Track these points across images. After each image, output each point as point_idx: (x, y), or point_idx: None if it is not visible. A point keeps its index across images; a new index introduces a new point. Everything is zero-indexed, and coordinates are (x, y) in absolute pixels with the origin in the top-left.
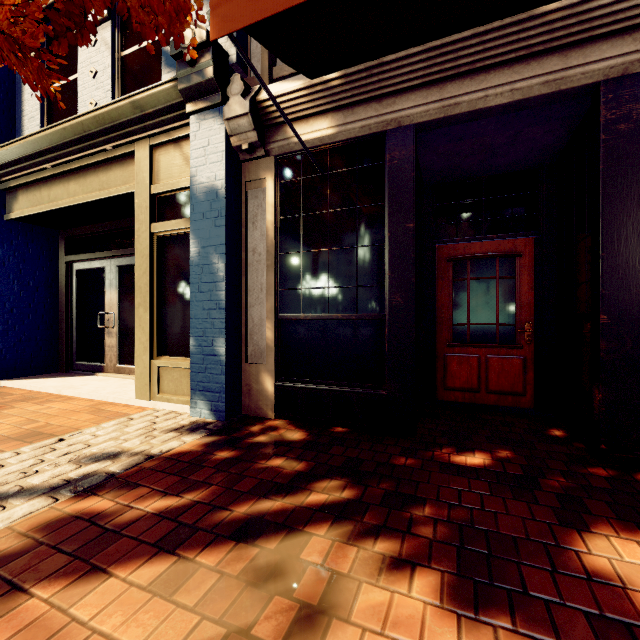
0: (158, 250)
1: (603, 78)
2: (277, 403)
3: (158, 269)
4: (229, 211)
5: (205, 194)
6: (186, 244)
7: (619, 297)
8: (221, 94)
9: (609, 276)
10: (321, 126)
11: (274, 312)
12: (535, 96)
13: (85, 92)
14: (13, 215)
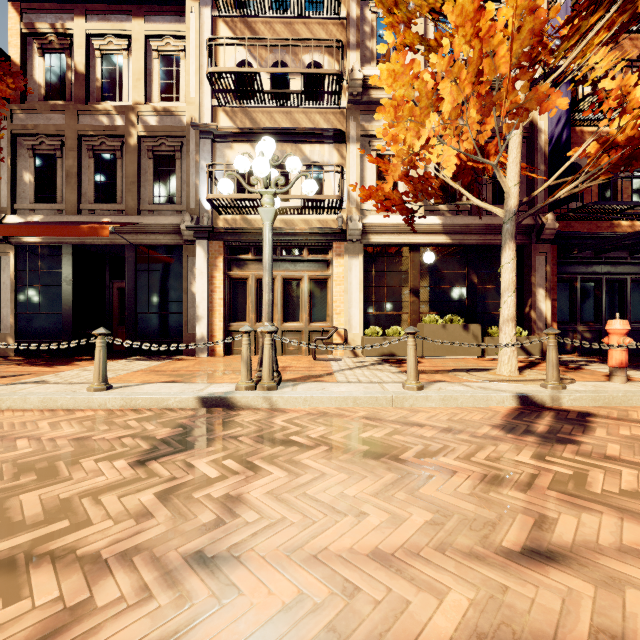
0: None
1: (126, 244)
2: (16, 350)
3: None
4: None
5: None
6: None
7: (130, 307)
8: None
9: (128, 301)
10: (35, 237)
11: (14, 311)
12: (110, 244)
13: None
14: None
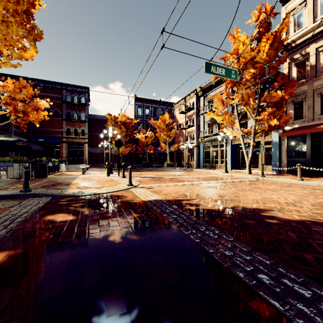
0: (264, 149)
1: None
2: (287, 172)
3: (264, 152)
4: (279, 145)
5: (274, 142)
6: (270, 148)
7: None
8: (278, 129)
9: None
10: None
11: (286, 158)
12: None
13: (249, 124)
14: (234, 143)
